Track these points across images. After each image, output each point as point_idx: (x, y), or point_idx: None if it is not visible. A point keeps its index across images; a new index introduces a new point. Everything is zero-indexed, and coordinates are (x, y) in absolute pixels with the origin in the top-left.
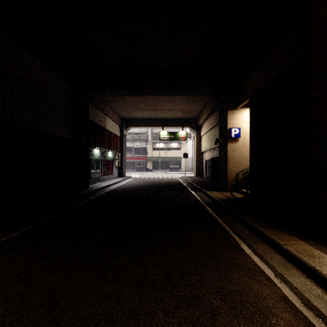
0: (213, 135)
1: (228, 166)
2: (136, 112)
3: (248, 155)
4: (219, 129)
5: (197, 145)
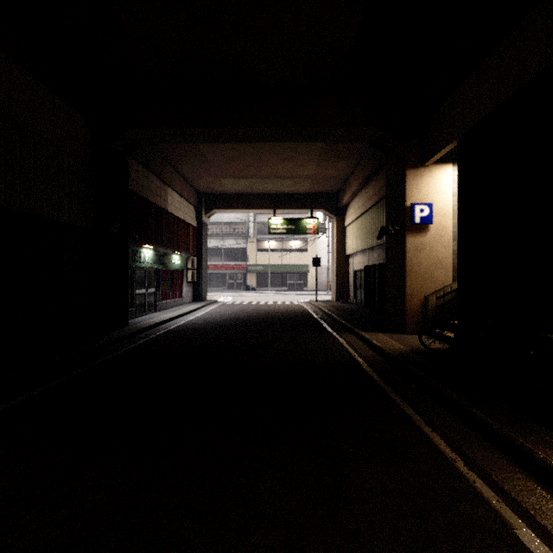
0: (371, 222)
1: (408, 283)
2: (226, 181)
3: (447, 260)
4: (388, 207)
5: (339, 244)
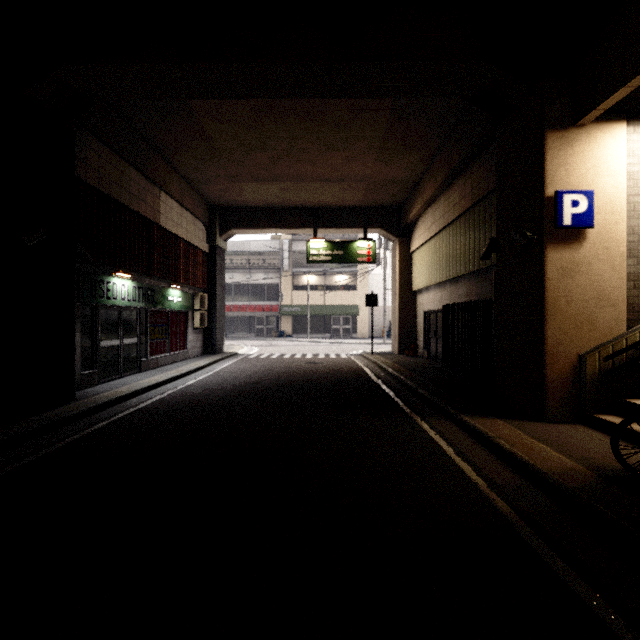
0: (457, 240)
1: (549, 331)
2: (246, 187)
3: (619, 291)
4: (502, 206)
5: (403, 275)
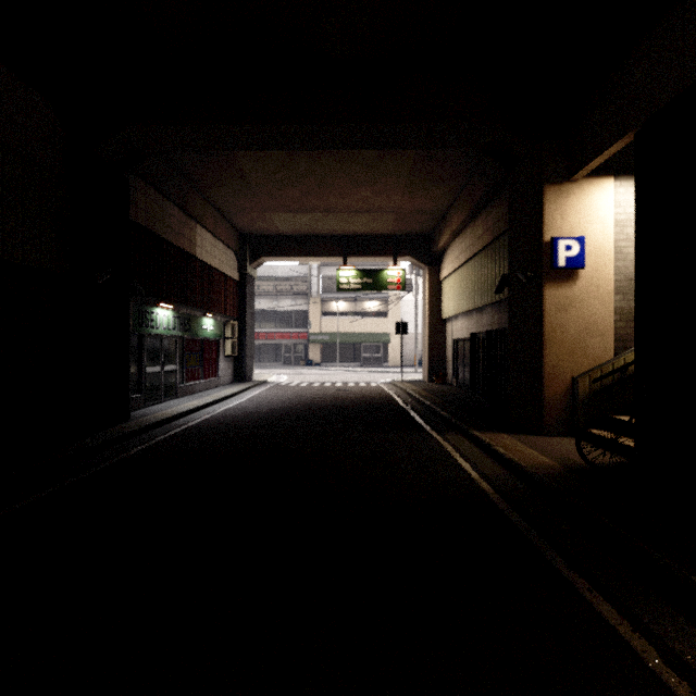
0: (481, 272)
1: (547, 357)
2: (278, 217)
3: (607, 323)
4: (512, 246)
5: (433, 303)
